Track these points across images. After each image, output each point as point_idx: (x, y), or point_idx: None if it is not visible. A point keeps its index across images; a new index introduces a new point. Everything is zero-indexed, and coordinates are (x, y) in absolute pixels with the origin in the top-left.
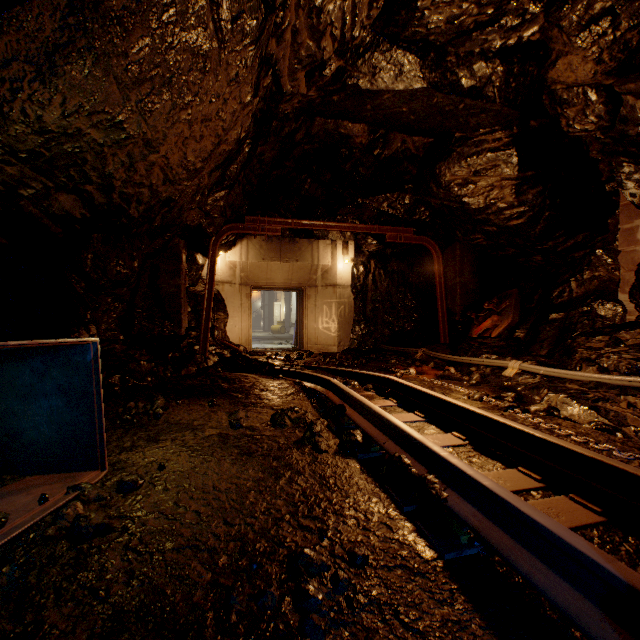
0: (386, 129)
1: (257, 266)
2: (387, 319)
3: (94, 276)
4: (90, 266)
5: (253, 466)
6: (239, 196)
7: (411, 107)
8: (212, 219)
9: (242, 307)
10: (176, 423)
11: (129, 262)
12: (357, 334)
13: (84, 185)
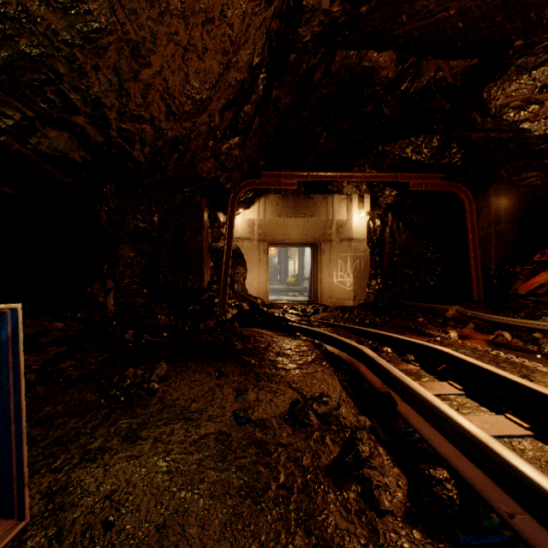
0: (418, 54)
1: (274, 223)
2: (406, 273)
3: (110, 229)
4: (104, 219)
5: (259, 541)
6: (255, 148)
7: (463, 4)
8: (229, 173)
9: (260, 262)
10: (170, 404)
11: (148, 217)
12: (373, 288)
13: (71, 116)
